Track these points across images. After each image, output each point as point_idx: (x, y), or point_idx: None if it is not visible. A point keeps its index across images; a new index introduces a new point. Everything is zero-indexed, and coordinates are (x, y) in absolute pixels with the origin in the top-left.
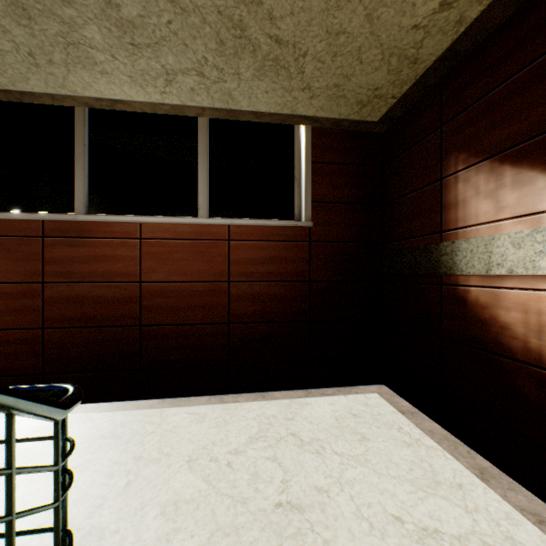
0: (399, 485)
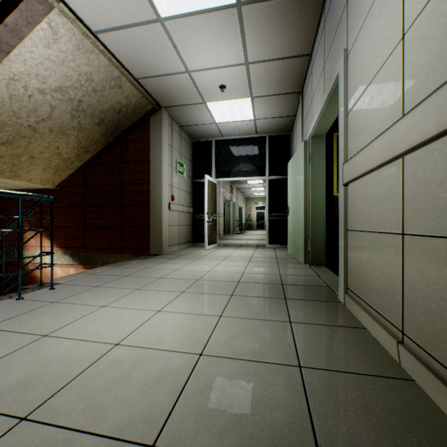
0: None
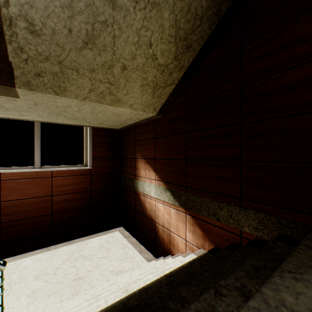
0: (116, 261)
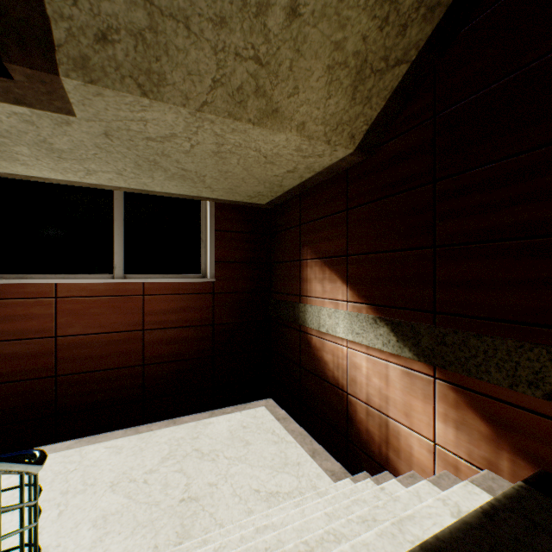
0: (263, 470)
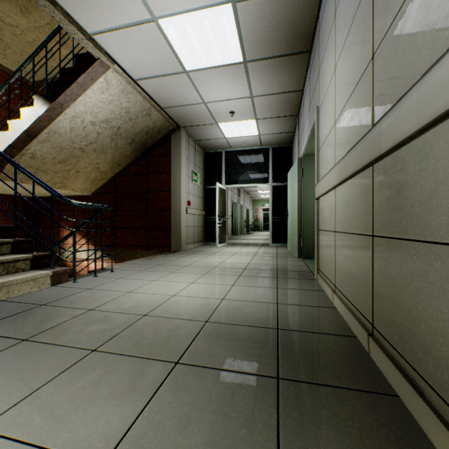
0: None
